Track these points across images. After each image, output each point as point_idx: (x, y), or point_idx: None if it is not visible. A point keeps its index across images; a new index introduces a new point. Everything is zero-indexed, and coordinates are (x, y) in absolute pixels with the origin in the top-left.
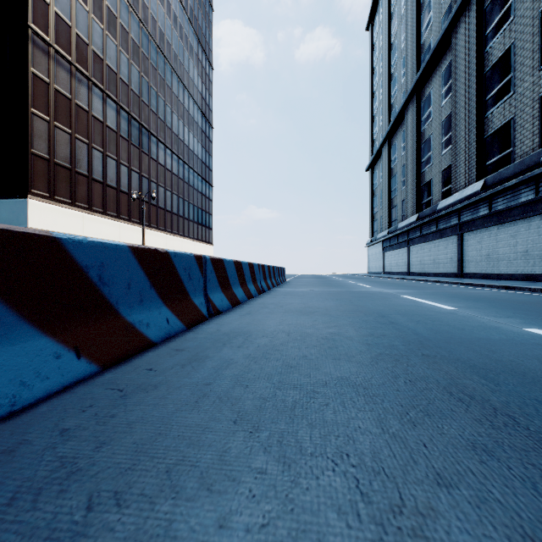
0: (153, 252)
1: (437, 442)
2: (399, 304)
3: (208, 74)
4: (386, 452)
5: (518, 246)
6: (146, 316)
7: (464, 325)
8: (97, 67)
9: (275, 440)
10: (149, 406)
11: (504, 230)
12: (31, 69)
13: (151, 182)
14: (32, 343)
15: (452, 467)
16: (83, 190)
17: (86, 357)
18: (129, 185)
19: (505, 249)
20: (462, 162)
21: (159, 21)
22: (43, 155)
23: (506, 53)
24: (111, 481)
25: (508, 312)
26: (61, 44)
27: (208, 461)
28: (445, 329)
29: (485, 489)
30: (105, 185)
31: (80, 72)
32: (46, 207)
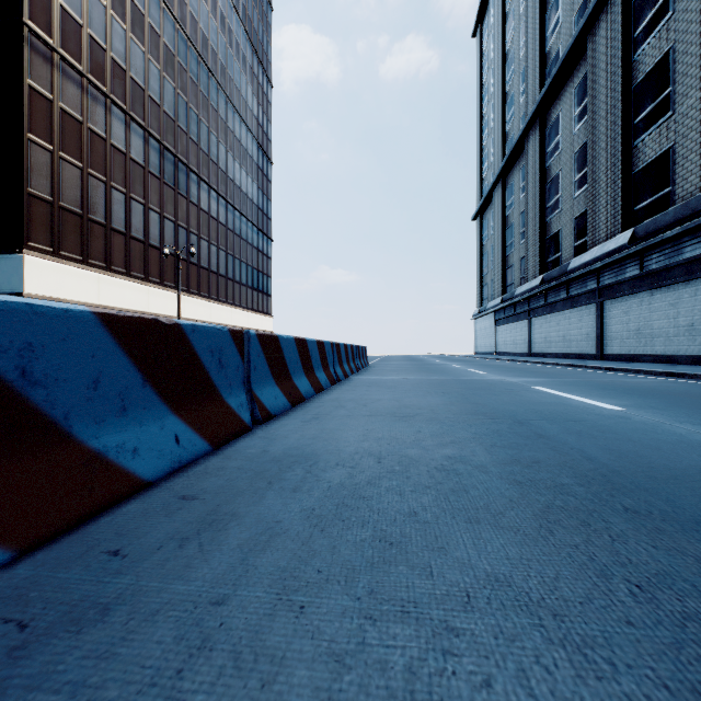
0: (150, 324)
1: None
2: (536, 401)
3: (266, 94)
4: None
5: (680, 318)
6: (132, 435)
7: (656, 440)
8: (118, 80)
9: None
10: (58, 695)
11: (660, 297)
12: (28, 81)
13: (190, 234)
14: None
15: None
16: (99, 243)
17: None
18: (160, 237)
19: (661, 322)
20: (603, 206)
21: (201, 22)
22: (44, 196)
23: (663, 61)
24: None
25: None
26: (69, 48)
27: None
28: (630, 449)
29: None
30: (128, 238)
31: (95, 86)
32: (48, 266)
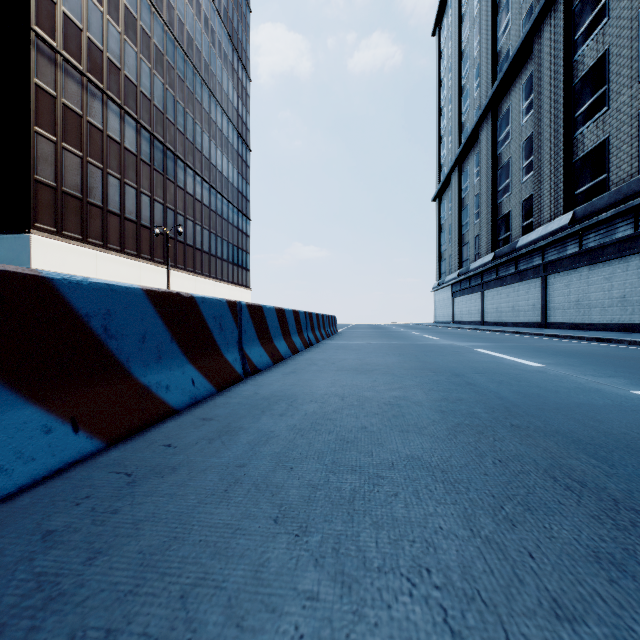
0: (175, 297)
1: (547, 550)
2: (475, 360)
3: (245, 87)
4: (480, 566)
5: (614, 291)
6: (165, 376)
7: (558, 387)
8: (114, 78)
9: (330, 548)
10: (164, 498)
11: (597, 272)
12: (35, 80)
13: (177, 215)
14: (13, 414)
15: (573, 588)
16: (96, 223)
17: (86, 431)
18: (151, 218)
19: (598, 294)
20: (547, 190)
21: (187, 24)
22: (49, 182)
23: (600, 61)
24: (103, 612)
25: (608, 370)
26: (70, 50)
27: (239, 581)
28: (535, 392)
29: (624, 625)
30: (123, 219)
31: (93, 84)
32: (52, 245)
